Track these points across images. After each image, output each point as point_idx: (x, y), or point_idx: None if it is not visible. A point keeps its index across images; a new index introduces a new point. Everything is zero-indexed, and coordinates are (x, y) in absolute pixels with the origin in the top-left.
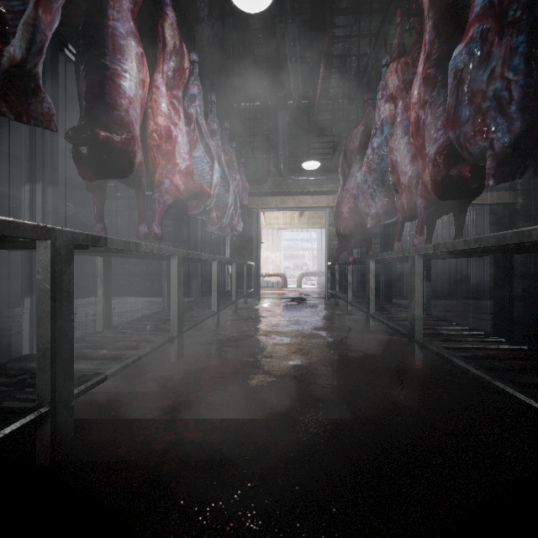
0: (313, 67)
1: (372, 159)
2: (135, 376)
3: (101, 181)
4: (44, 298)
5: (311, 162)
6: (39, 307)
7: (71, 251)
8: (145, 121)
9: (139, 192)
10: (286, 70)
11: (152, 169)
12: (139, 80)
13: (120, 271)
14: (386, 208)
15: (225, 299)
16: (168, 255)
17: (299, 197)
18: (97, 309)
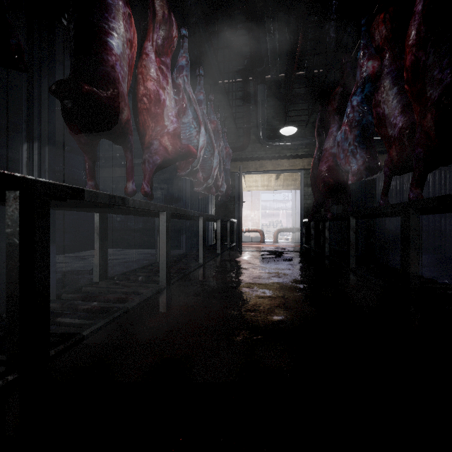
0: (290, 41)
1: (353, 117)
2: (125, 326)
3: (91, 138)
4: (14, 253)
5: (288, 128)
6: (9, 263)
7: (46, 203)
8: (137, 86)
9: (127, 149)
10: (265, 46)
11: (143, 131)
12: (126, 39)
13: (124, 228)
14: (367, 164)
15: (211, 252)
16: (157, 212)
17: (276, 161)
18: (94, 261)
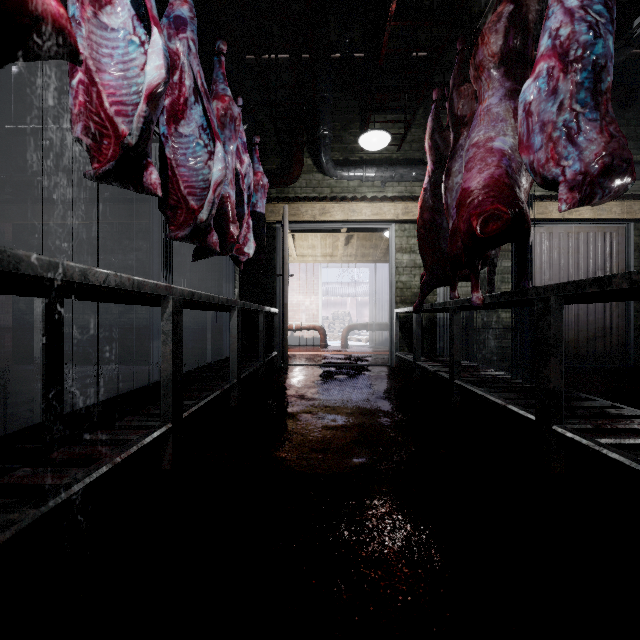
0: None
1: (569, 37)
2: None
3: None
4: None
5: (375, 133)
6: None
7: None
8: None
9: None
10: None
11: None
12: None
13: None
14: (603, 161)
15: (217, 378)
16: None
17: (350, 205)
18: None
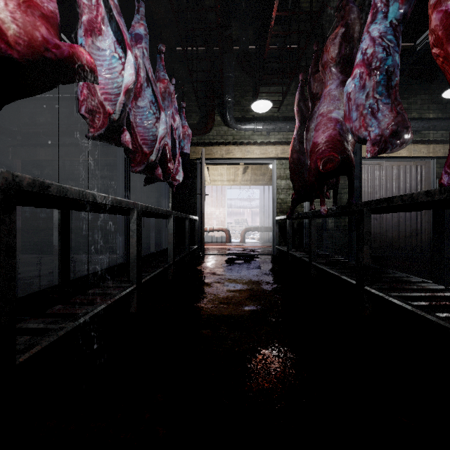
0: None
1: (373, 55)
2: None
3: None
4: None
5: (262, 102)
6: None
7: None
8: None
9: None
10: (232, 2)
11: None
12: None
13: (51, 227)
14: (393, 128)
15: (160, 261)
16: None
17: (246, 148)
18: None
